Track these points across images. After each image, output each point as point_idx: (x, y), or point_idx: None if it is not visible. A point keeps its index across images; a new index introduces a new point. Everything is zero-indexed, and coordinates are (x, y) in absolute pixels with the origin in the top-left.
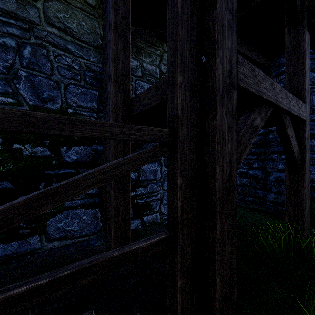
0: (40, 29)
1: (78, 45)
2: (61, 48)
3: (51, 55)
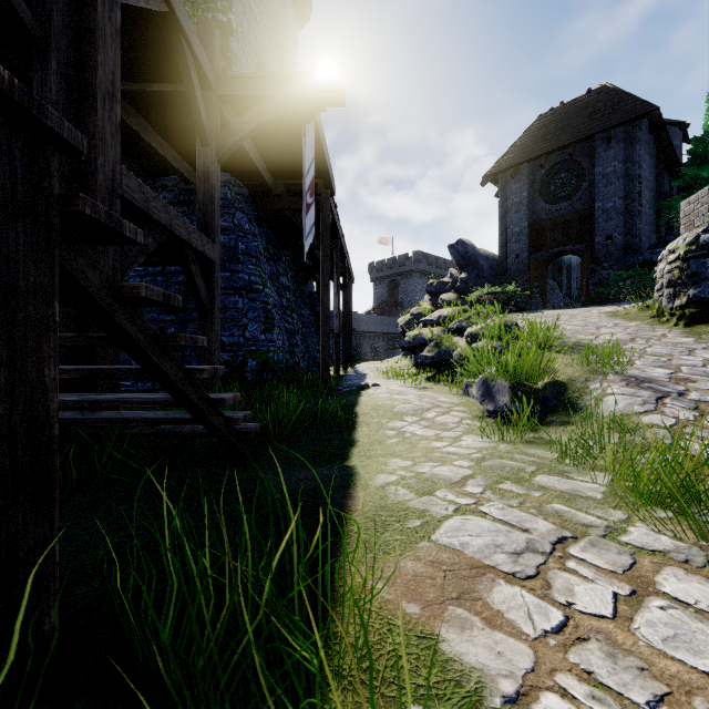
0: None
1: None
2: None
3: None
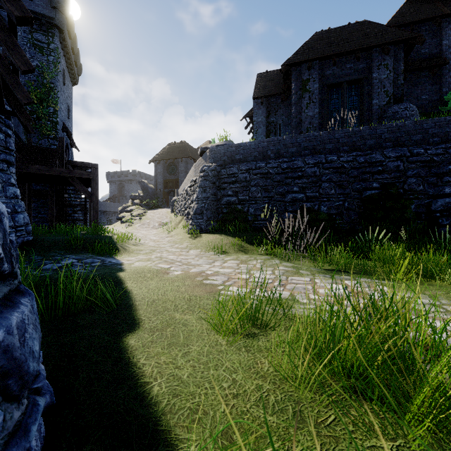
0: None
1: None
2: None
3: None
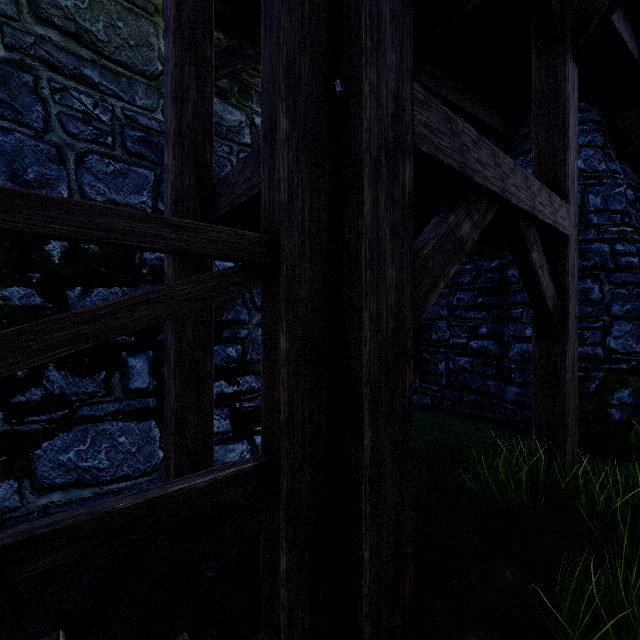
0: (19, 30)
1: (108, 70)
2: (69, 75)
3: (45, 87)
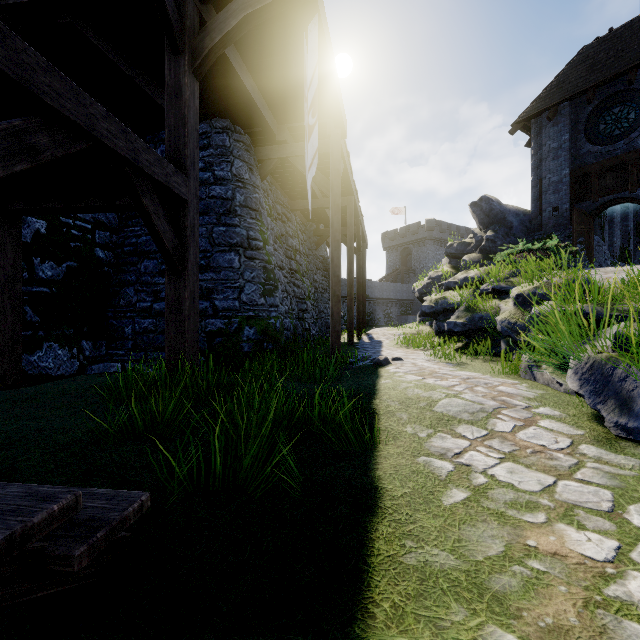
0: None
1: None
2: None
3: None
